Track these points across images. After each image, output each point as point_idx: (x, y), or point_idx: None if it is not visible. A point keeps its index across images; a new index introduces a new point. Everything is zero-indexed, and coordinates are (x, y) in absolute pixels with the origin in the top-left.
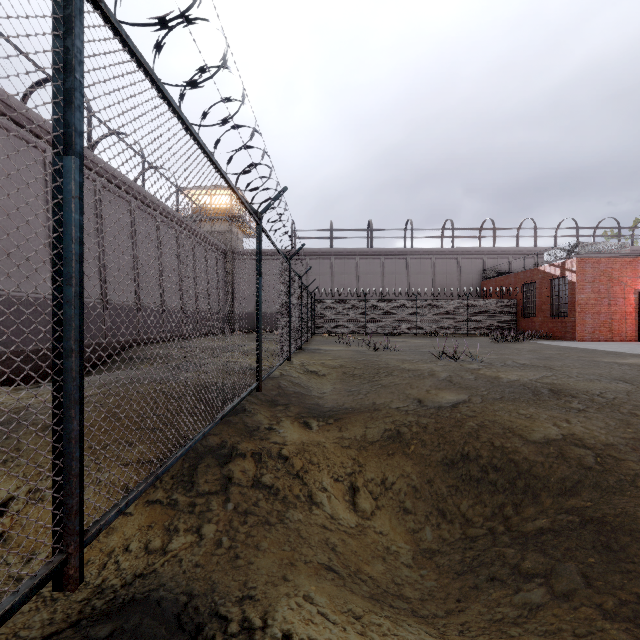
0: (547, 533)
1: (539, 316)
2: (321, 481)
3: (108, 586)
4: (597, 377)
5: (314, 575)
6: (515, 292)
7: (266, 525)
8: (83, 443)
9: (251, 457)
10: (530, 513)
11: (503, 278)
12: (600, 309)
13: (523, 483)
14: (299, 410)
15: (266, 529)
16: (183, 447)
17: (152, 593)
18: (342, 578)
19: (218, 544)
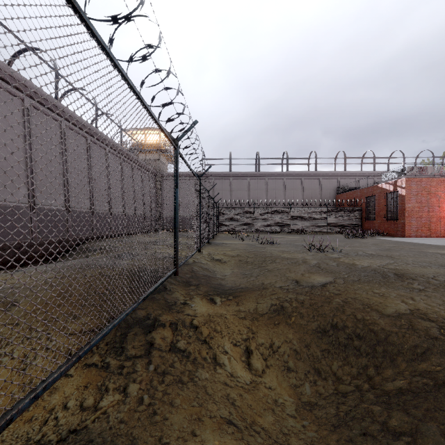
0: (406, 393)
1: (378, 219)
2: (223, 346)
3: (46, 442)
4: (428, 264)
5: (217, 430)
6: (360, 202)
7: (179, 384)
8: None
9: (169, 327)
10: (389, 374)
11: (352, 192)
12: (422, 214)
13: (382, 349)
14: (207, 289)
15: (179, 387)
16: (107, 327)
17: None
18: (240, 431)
19: (140, 401)
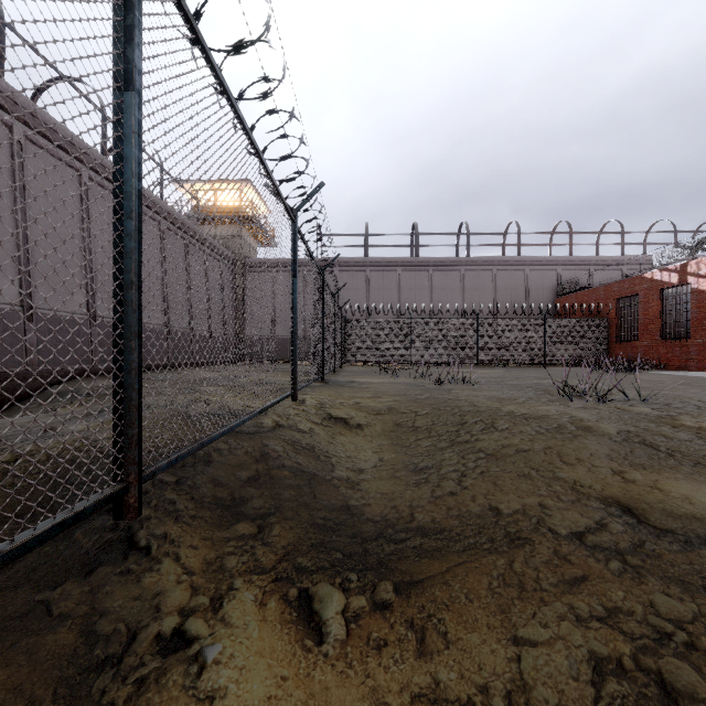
0: None
1: (644, 339)
2: None
3: None
4: None
5: None
6: (606, 309)
7: None
8: None
9: None
10: None
11: (588, 292)
12: None
13: None
14: (293, 539)
15: None
16: None
17: None
18: None
19: None
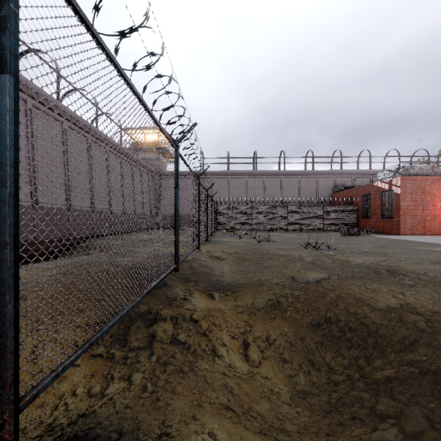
0: (394, 381)
1: (373, 217)
2: (222, 338)
3: (57, 424)
4: (420, 261)
5: (216, 414)
6: (356, 201)
7: (180, 373)
8: (18, 323)
9: (170, 320)
10: (378, 364)
11: (348, 191)
12: (416, 212)
13: (372, 341)
14: (205, 285)
15: (180, 376)
16: (115, 317)
17: (91, 431)
18: (238, 416)
19: (144, 389)
